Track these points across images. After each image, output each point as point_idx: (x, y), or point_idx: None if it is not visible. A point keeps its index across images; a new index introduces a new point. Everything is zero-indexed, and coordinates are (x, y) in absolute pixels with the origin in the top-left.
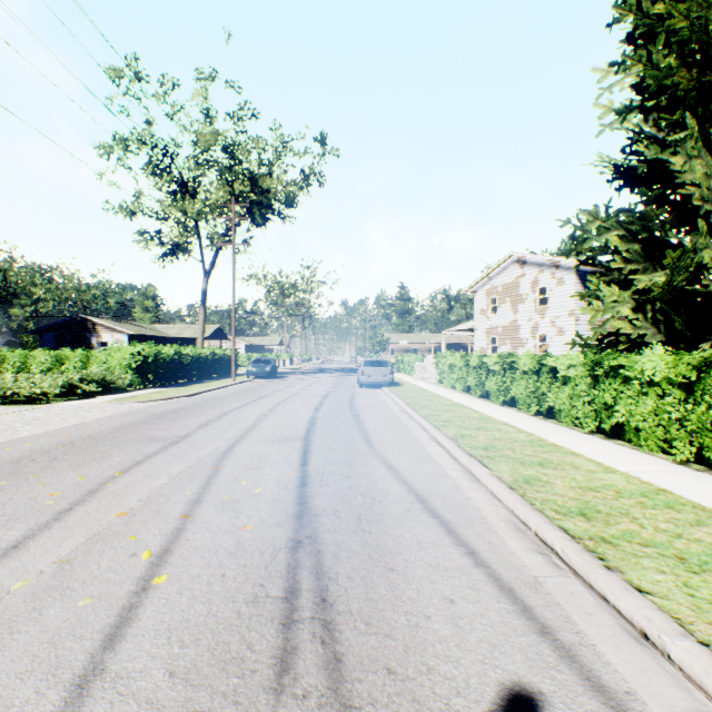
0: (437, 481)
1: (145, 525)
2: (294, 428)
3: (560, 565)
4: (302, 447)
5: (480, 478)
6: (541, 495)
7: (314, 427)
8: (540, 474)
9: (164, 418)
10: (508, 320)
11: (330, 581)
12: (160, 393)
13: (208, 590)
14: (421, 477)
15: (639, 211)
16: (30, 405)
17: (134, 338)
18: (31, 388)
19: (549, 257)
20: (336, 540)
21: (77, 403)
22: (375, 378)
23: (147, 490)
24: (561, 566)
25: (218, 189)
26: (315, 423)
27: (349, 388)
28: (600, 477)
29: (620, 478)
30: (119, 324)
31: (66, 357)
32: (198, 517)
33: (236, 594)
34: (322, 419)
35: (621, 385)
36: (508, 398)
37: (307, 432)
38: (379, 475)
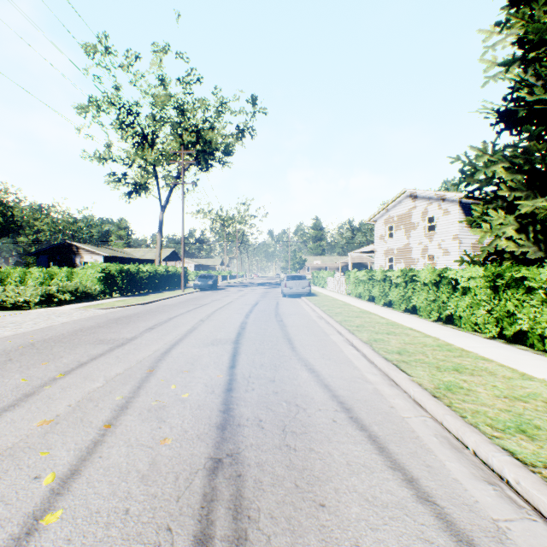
0: (358, 386)
1: (63, 437)
2: (226, 332)
3: (518, 502)
4: (231, 350)
5: (400, 384)
6: (468, 406)
7: (244, 331)
8: (459, 381)
9: (118, 323)
10: (403, 244)
11: (250, 523)
12: (122, 301)
13: (103, 536)
14: (342, 382)
15: (523, 146)
16: (15, 311)
17: (108, 259)
18: (16, 297)
19: (436, 192)
20: (259, 459)
21: (52, 309)
22: (295, 290)
23: (80, 393)
24: (520, 504)
25: (170, 140)
26: (245, 327)
27: (275, 298)
28: (520, 385)
29: (541, 386)
30: (97, 248)
31: (55, 273)
32: (120, 427)
33: (135, 544)
34: (251, 324)
35: (523, 295)
36: (410, 306)
37: (238, 335)
38: (302, 379)
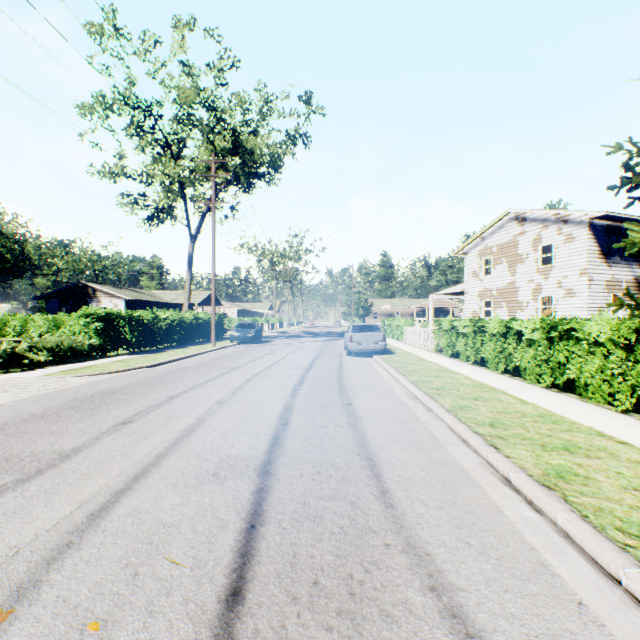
0: None
1: None
2: (252, 435)
3: None
4: (249, 502)
5: None
6: None
7: (284, 433)
8: None
9: (81, 407)
10: (505, 282)
11: None
12: (122, 362)
13: None
14: None
15: None
16: None
17: (130, 303)
18: None
19: (555, 211)
20: None
21: (9, 377)
22: (365, 345)
23: None
24: None
25: (199, 146)
26: (288, 421)
27: (336, 356)
28: None
29: None
30: (118, 290)
31: (62, 321)
32: None
33: None
34: (299, 413)
35: None
36: (561, 380)
37: (271, 445)
38: None
